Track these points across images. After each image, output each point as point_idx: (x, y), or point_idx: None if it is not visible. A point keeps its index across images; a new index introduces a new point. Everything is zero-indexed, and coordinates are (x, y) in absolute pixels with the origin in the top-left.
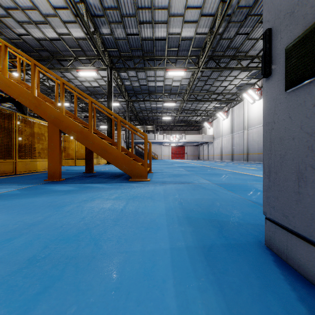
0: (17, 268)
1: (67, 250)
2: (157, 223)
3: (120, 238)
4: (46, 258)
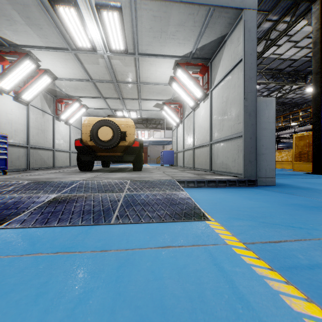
0: (318, 183)
1: (320, 184)
2: (317, 187)
3: (315, 185)
4: (319, 184)
